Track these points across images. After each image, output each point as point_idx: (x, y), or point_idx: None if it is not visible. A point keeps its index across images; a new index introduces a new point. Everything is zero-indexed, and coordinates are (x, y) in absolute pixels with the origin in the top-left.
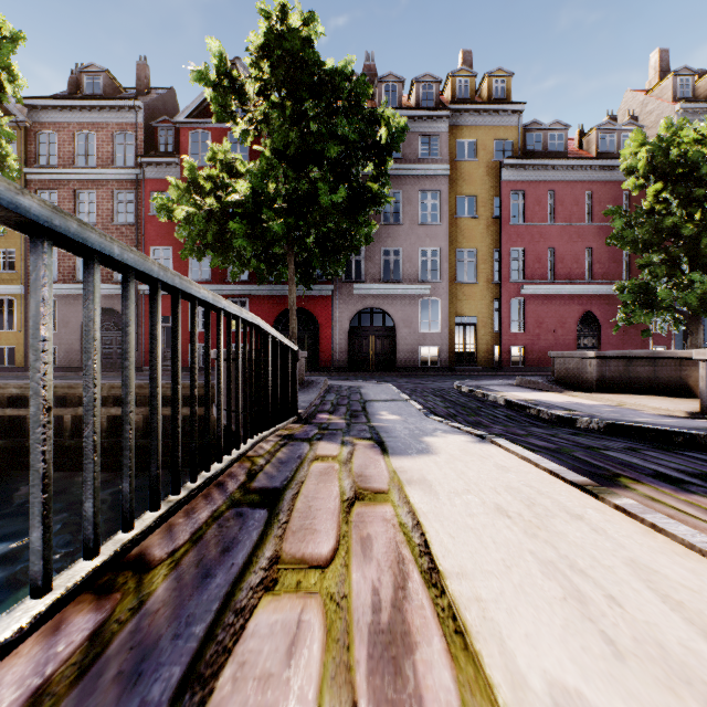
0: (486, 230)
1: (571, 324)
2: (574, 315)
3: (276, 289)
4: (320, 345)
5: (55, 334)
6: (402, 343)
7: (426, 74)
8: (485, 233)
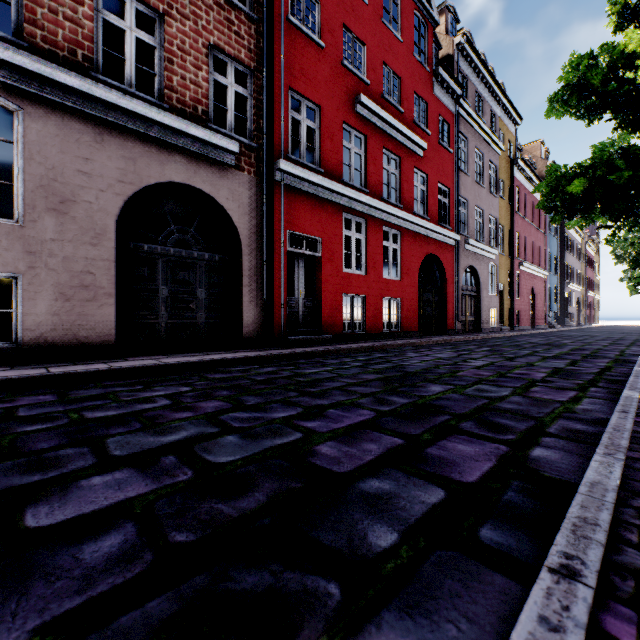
0: (506, 212)
1: (529, 294)
2: (530, 288)
3: (425, 227)
4: (447, 303)
5: (10, 229)
6: (484, 304)
7: (483, 53)
8: (506, 215)
